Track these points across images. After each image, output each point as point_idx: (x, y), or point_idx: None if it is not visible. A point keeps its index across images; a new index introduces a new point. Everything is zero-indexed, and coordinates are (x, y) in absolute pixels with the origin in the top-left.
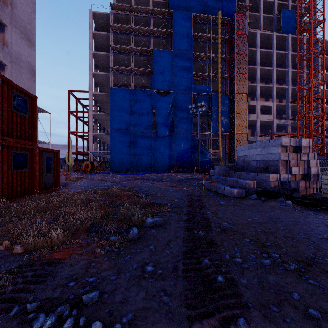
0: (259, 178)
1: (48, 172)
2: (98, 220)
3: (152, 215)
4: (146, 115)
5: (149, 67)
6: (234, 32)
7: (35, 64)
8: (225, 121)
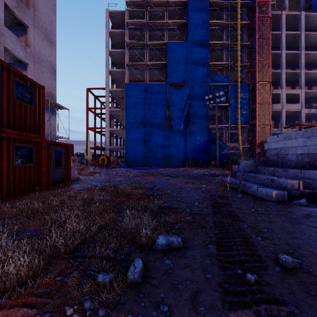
0: (304, 176)
1: (58, 167)
2: (92, 235)
3: (167, 229)
4: (161, 109)
5: (164, 61)
6: (255, 15)
7: (55, 64)
8: (245, 112)
